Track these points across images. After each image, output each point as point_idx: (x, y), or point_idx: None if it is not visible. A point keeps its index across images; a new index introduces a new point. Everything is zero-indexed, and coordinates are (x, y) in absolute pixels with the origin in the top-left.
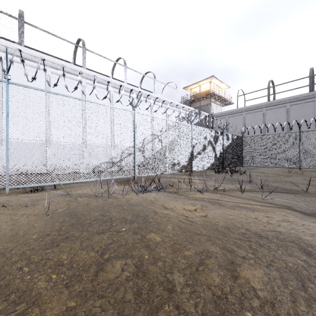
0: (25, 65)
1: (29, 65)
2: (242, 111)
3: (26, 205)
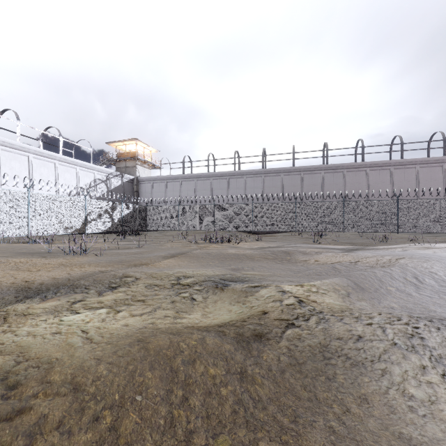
0: None
1: None
2: (165, 179)
3: None
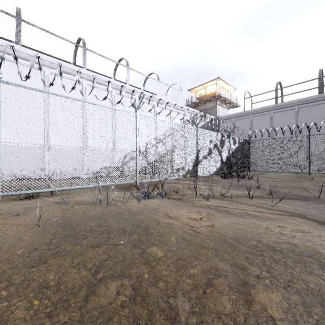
0: (22, 65)
1: (26, 65)
2: (249, 114)
3: (18, 214)
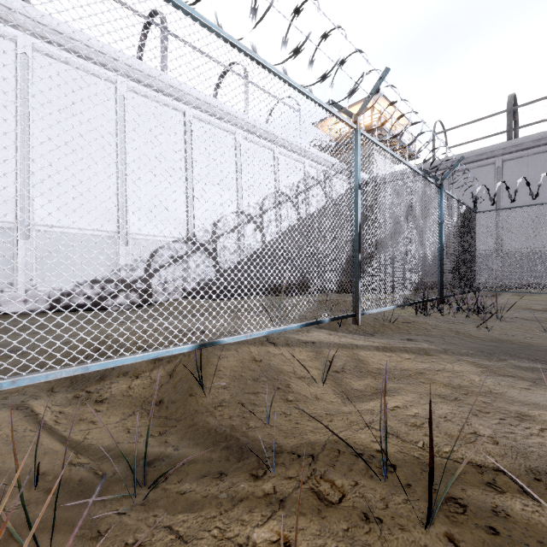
0: None
1: None
2: (445, 168)
3: None
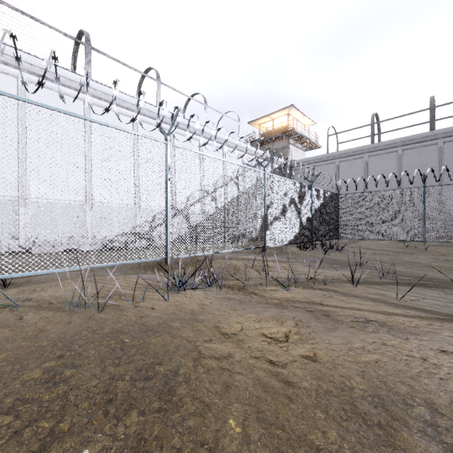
0: None
1: None
2: (334, 158)
3: None
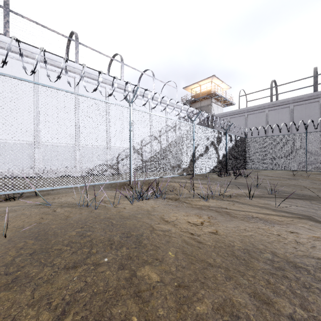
0: (10, 58)
1: (15, 58)
2: (244, 112)
3: None
